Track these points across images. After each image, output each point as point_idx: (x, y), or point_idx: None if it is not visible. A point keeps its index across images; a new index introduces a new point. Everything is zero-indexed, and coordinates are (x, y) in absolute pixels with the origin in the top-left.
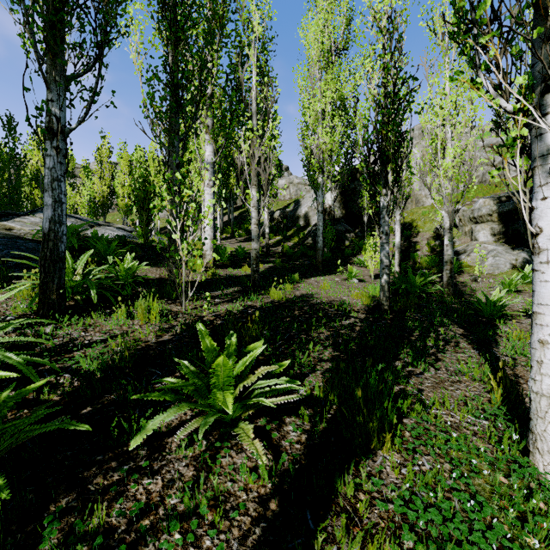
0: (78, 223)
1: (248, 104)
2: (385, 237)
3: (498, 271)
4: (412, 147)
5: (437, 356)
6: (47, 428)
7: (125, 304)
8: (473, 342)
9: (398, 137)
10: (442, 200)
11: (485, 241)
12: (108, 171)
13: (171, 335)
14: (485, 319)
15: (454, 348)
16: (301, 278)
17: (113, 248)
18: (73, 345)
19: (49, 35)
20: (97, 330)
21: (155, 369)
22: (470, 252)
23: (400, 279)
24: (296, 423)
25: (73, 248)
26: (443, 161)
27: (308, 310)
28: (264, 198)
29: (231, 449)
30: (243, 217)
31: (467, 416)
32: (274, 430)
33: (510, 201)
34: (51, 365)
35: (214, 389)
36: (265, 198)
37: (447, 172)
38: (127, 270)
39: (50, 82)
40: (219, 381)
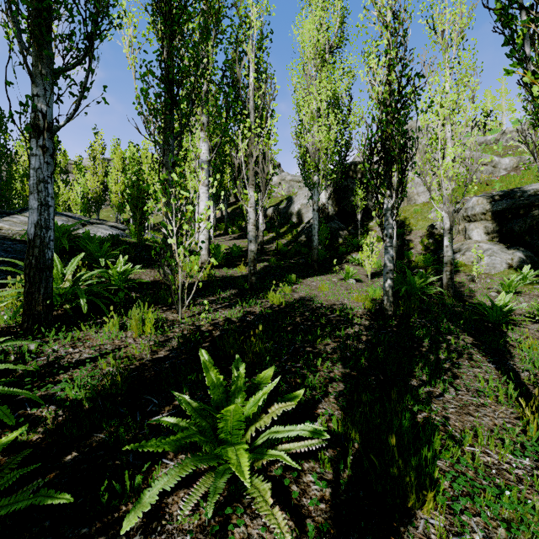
0: (70, 222)
1: (246, 101)
2: (389, 240)
3: (494, 270)
4: (417, 147)
5: (455, 373)
6: (17, 504)
7: (118, 312)
8: (486, 353)
9: (404, 136)
10: (441, 200)
11: (479, 240)
12: (101, 167)
13: (167, 350)
14: (491, 324)
15: (468, 361)
16: (297, 279)
17: (106, 250)
18: (59, 366)
19: (34, 24)
20: (87, 345)
21: (150, 395)
22: (465, 251)
23: (399, 280)
24: (316, 470)
25: (64, 249)
26: (443, 161)
27: (309, 317)
28: (261, 198)
29: (244, 512)
30: (236, 214)
31: (508, 457)
32: (292, 481)
33: (504, 200)
34: (31, 396)
35: (221, 434)
36: (262, 198)
37: (447, 172)
38: (120, 275)
39: (35, 75)
40: (228, 425)
